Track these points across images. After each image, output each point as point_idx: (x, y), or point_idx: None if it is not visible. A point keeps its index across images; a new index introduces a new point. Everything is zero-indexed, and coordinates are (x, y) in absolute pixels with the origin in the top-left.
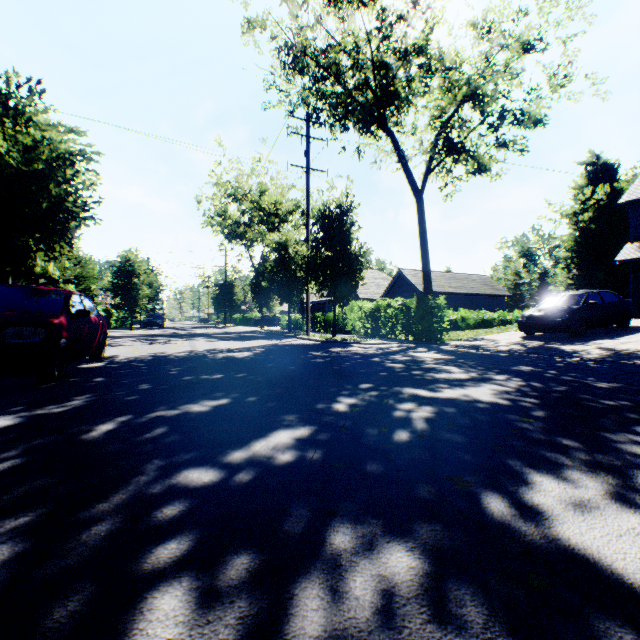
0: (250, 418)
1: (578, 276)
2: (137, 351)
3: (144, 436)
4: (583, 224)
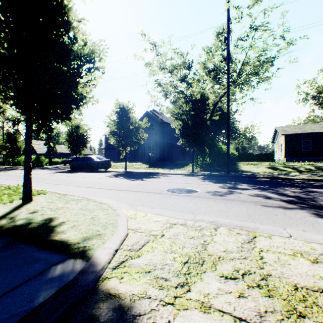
0: None
1: None
2: None
3: None
4: None
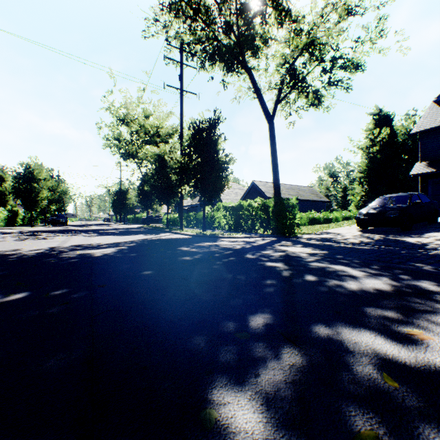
0: None
1: (369, 189)
2: None
3: None
4: (371, 155)
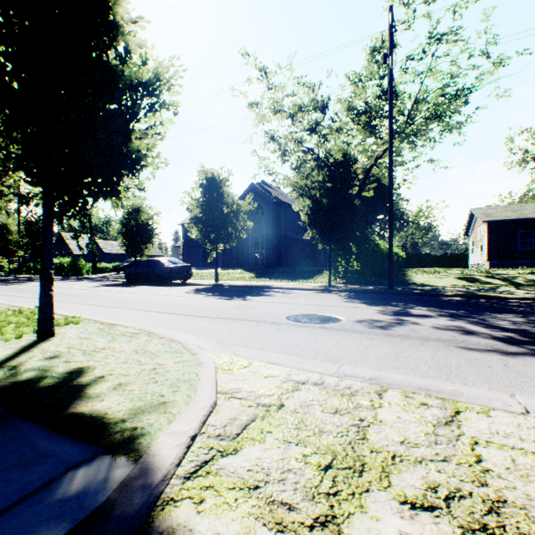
0: None
1: None
2: None
3: None
4: None
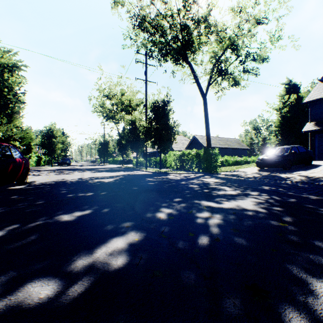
0: (100, 226)
1: (281, 139)
2: (49, 178)
3: (16, 244)
4: (283, 114)
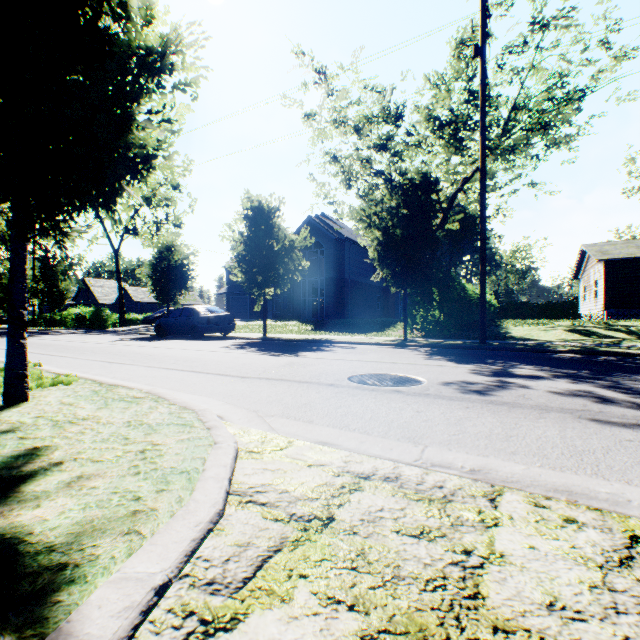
0: None
1: None
2: None
3: None
4: None
